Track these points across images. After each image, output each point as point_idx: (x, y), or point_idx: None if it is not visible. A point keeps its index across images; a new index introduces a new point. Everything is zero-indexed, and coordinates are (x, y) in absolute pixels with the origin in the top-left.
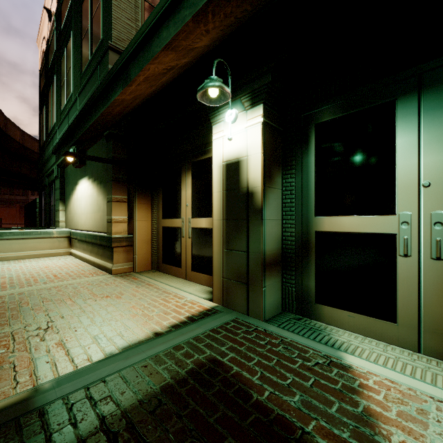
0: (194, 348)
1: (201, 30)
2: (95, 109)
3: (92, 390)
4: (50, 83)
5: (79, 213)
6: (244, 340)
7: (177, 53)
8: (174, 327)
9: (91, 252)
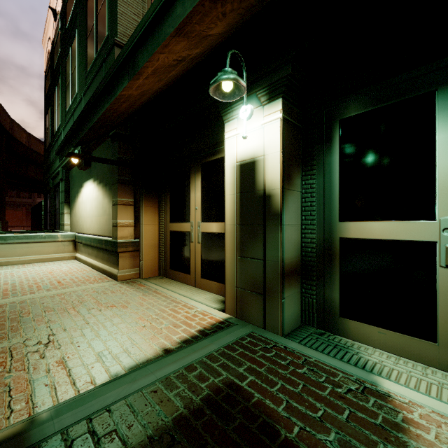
0: (209, 369)
1: (218, 12)
2: (99, 104)
3: (95, 421)
4: (56, 84)
5: (84, 216)
6: (263, 360)
7: (189, 41)
8: (185, 342)
9: (96, 257)
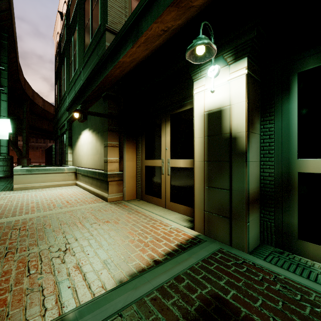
0: (194, 280)
1: None
2: (103, 69)
3: None
4: (62, 63)
5: (82, 155)
6: (238, 275)
7: (178, 11)
8: (169, 255)
9: (91, 184)
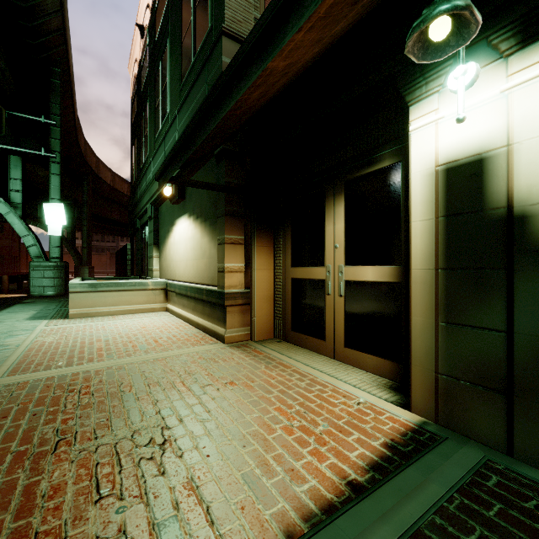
0: None
1: None
2: (237, 80)
3: None
4: (143, 109)
5: (176, 260)
6: None
7: None
8: (377, 469)
9: (193, 309)
